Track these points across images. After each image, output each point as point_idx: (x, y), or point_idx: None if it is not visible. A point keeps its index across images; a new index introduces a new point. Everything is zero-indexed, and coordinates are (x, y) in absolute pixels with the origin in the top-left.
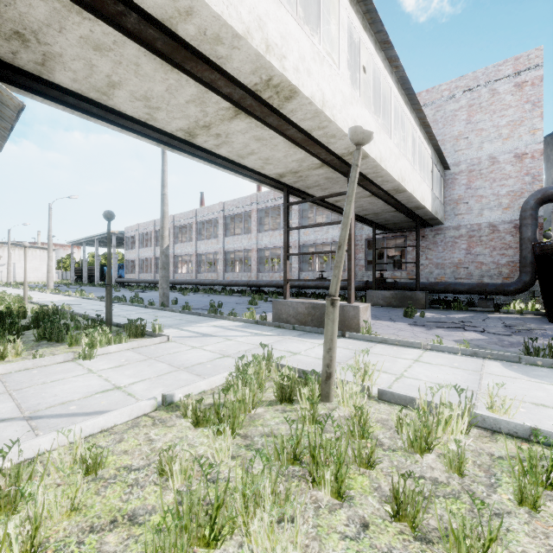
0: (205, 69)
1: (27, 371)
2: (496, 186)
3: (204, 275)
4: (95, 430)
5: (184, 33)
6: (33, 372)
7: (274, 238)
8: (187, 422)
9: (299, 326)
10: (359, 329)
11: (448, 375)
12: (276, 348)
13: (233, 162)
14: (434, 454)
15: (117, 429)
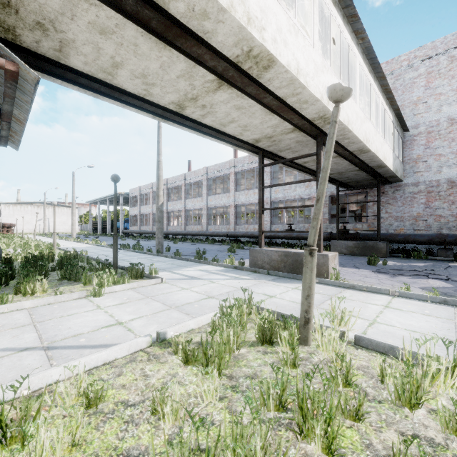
0: (193, 45)
1: (49, 306)
2: (455, 145)
3: (191, 227)
4: (99, 363)
5: (175, 11)
6: (54, 307)
7: (249, 196)
8: (177, 359)
9: (273, 271)
10: (328, 275)
11: (422, 322)
12: (253, 291)
13: (216, 130)
14: (424, 410)
15: (117, 362)
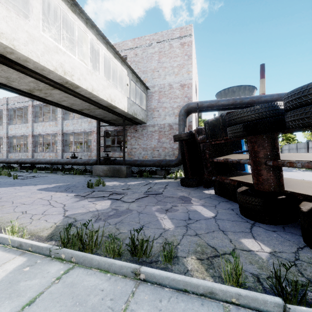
0: None
1: None
2: (172, 102)
3: None
4: None
5: None
6: None
7: (45, 127)
8: None
9: None
10: None
11: None
12: None
13: None
14: None
15: None
